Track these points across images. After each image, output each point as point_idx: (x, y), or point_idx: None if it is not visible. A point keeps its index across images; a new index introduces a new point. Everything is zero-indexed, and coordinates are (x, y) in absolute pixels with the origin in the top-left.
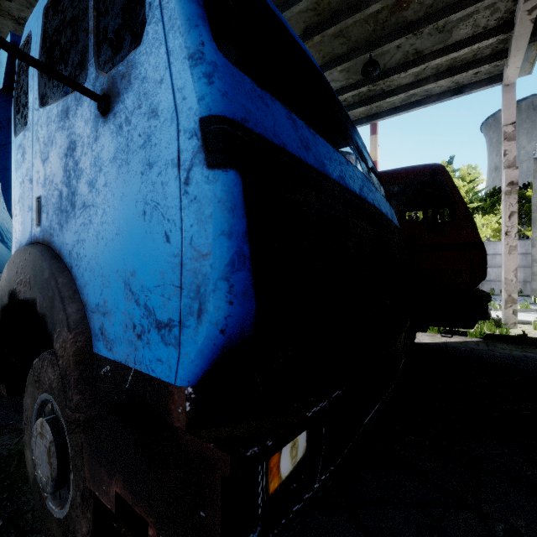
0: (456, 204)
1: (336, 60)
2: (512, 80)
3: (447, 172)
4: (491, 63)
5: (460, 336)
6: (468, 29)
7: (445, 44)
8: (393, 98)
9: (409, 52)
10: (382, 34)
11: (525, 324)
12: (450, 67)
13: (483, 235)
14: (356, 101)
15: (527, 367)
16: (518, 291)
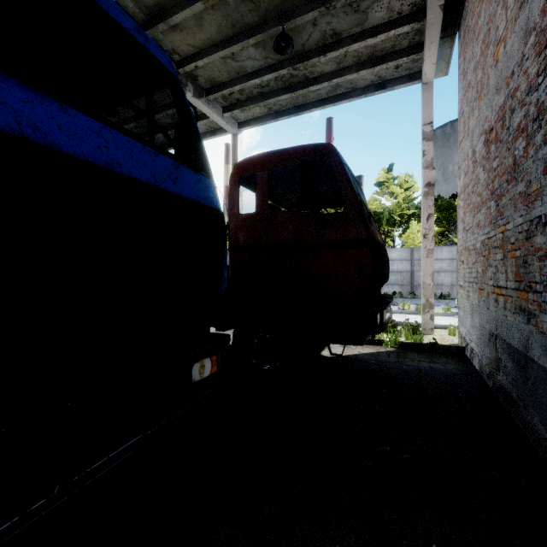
0: (344, 192)
1: (248, 31)
2: (429, 78)
3: (336, 153)
4: (409, 56)
5: (375, 346)
6: (384, 13)
7: (363, 27)
8: (317, 87)
9: (327, 32)
10: (294, 5)
11: (443, 329)
12: (371, 57)
13: (419, 241)
14: (280, 87)
15: (428, 384)
16: (446, 295)
